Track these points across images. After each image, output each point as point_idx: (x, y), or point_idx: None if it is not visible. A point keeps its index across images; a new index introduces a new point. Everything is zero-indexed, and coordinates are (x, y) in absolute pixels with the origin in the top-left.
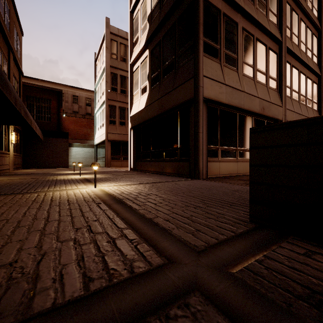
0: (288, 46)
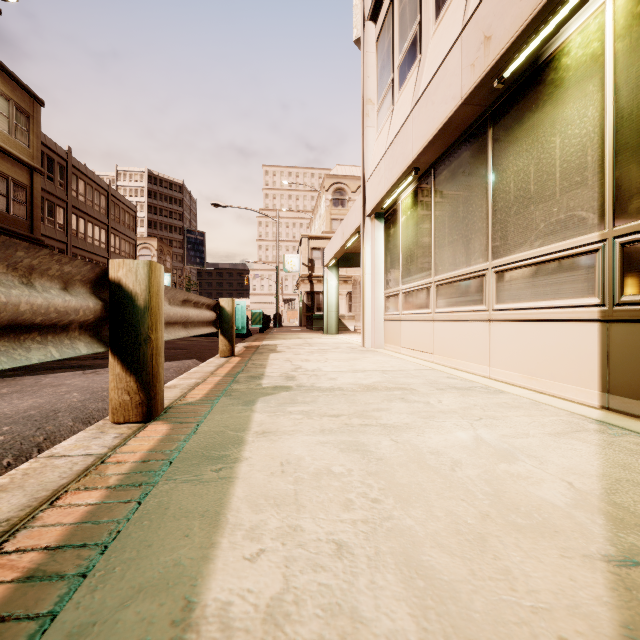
0: (74, 244)
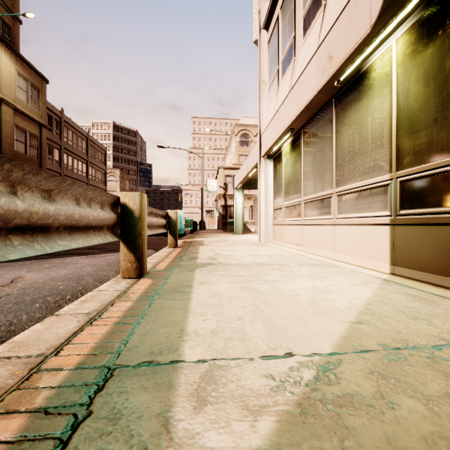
0: (65, 174)
